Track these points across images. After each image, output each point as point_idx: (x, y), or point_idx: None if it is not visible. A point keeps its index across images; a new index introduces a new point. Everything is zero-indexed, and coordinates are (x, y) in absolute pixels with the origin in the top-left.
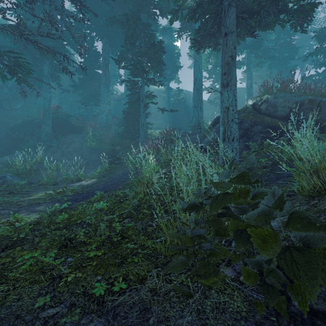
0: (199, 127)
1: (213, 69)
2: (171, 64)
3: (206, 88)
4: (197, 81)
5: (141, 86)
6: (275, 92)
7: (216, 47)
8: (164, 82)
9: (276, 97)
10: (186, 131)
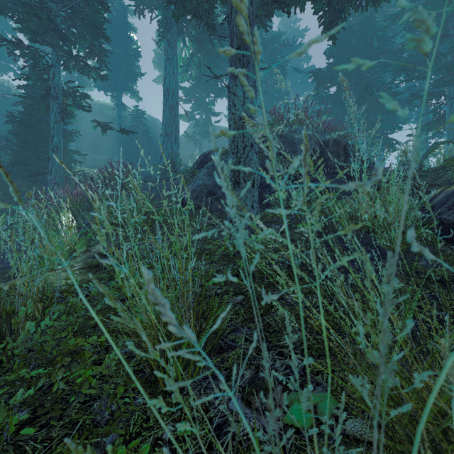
0: (174, 170)
1: (192, 89)
2: (124, 66)
3: (181, 116)
4: (171, 94)
5: (52, 65)
6: (291, 123)
7: (208, 22)
8: (112, 93)
9: (294, 130)
10: (151, 175)
